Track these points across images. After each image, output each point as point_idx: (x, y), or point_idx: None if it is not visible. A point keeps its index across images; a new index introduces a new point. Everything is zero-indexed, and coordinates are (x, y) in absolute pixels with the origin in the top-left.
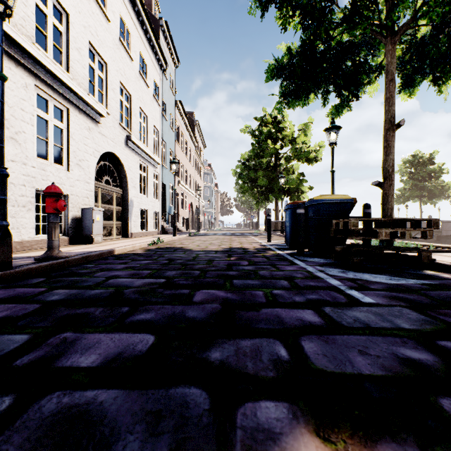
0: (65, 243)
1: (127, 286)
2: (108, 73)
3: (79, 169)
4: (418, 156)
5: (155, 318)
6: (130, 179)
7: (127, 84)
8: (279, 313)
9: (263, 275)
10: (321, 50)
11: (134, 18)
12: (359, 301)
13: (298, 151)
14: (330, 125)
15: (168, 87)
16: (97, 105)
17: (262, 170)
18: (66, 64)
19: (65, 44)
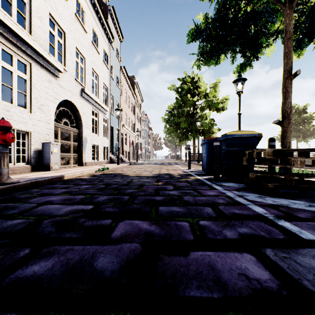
0: (27, 170)
1: (51, 214)
2: (65, 40)
3: (41, 112)
4: (295, 107)
5: (50, 272)
6: (84, 121)
7: (81, 49)
8: (212, 260)
9: (187, 201)
10: (231, 17)
11: (88, 1)
12: (300, 237)
13: (210, 102)
14: (238, 78)
15: (114, 55)
16: (56, 62)
17: (183, 117)
18: (29, 28)
19: (29, 12)
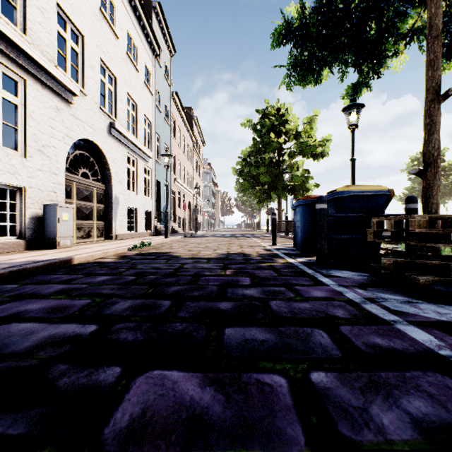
0: (19, 248)
1: (3, 351)
2: (84, 46)
3: (43, 156)
4: None
5: None
6: (115, 173)
7: (110, 63)
8: None
9: (278, 313)
10: (341, 7)
11: None
12: None
13: (303, 145)
14: (350, 103)
15: (162, 75)
16: (67, 80)
17: (264, 167)
18: (23, 24)
19: None
